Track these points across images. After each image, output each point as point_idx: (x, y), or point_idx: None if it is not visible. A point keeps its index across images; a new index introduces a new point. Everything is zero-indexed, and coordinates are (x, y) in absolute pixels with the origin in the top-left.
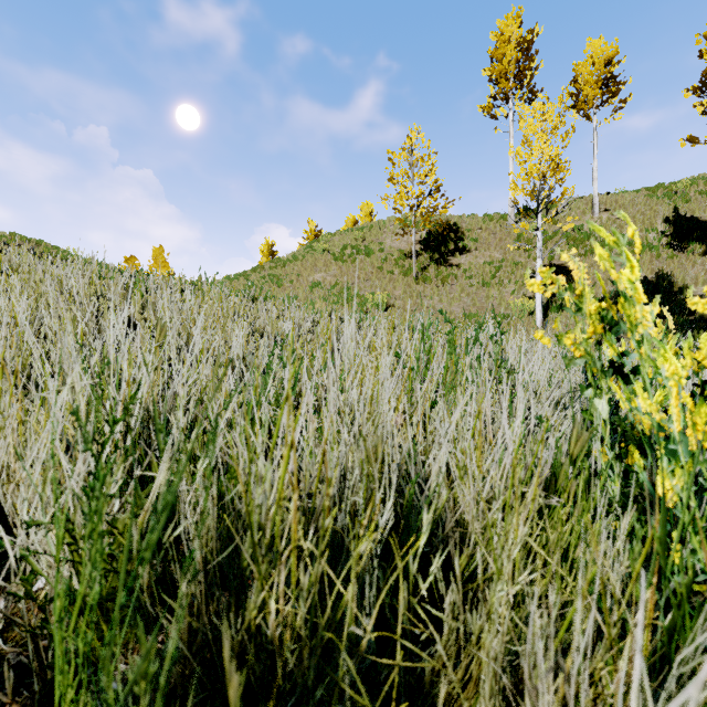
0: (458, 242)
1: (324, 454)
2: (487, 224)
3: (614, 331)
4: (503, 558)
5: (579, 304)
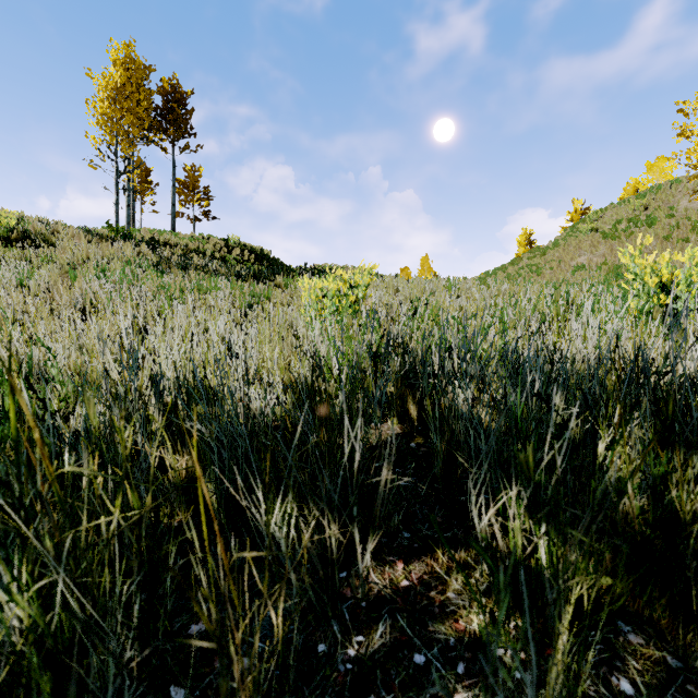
0: None
1: None
2: None
3: None
4: None
5: None
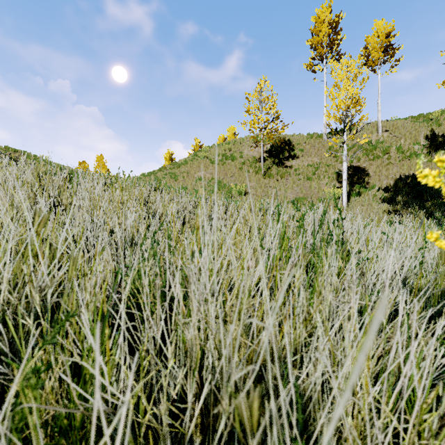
0: (291, 151)
1: None
2: (309, 140)
3: None
4: None
5: None
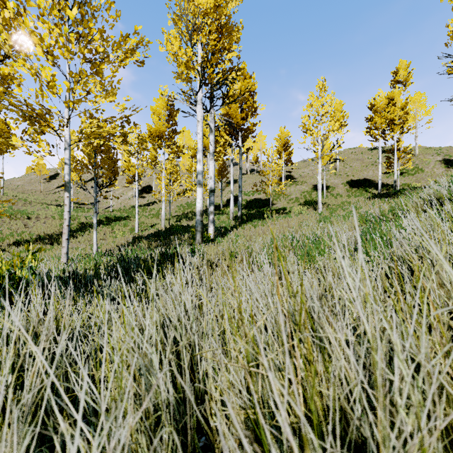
0: (56, 177)
1: None
2: None
3: None
4: None
5: None
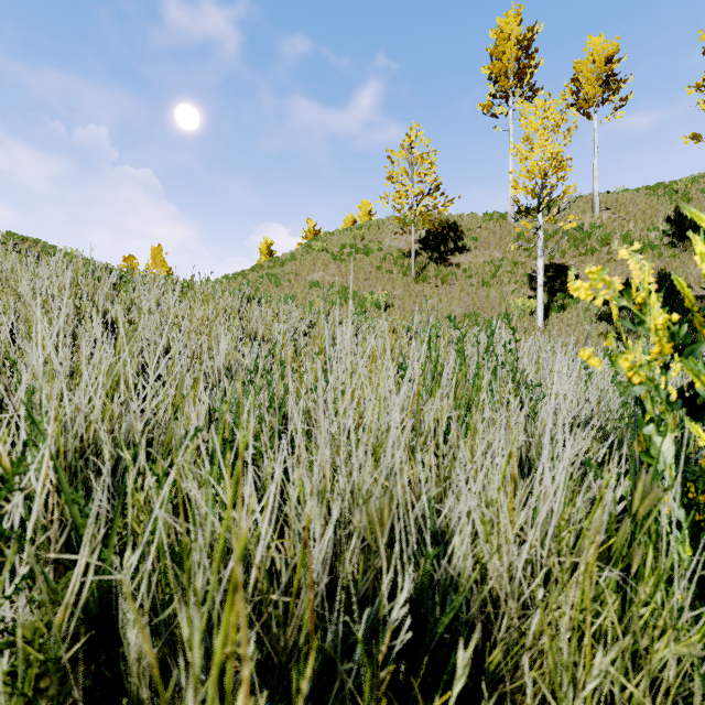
0: (458, 241)
1: (304, 541)
2: (487, 223)
3: (687, 350)
4: (543, 645)
5: (639, 314)
